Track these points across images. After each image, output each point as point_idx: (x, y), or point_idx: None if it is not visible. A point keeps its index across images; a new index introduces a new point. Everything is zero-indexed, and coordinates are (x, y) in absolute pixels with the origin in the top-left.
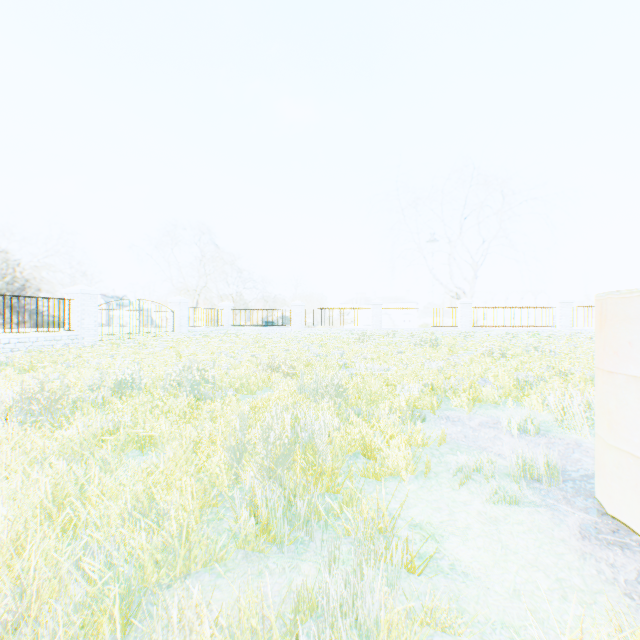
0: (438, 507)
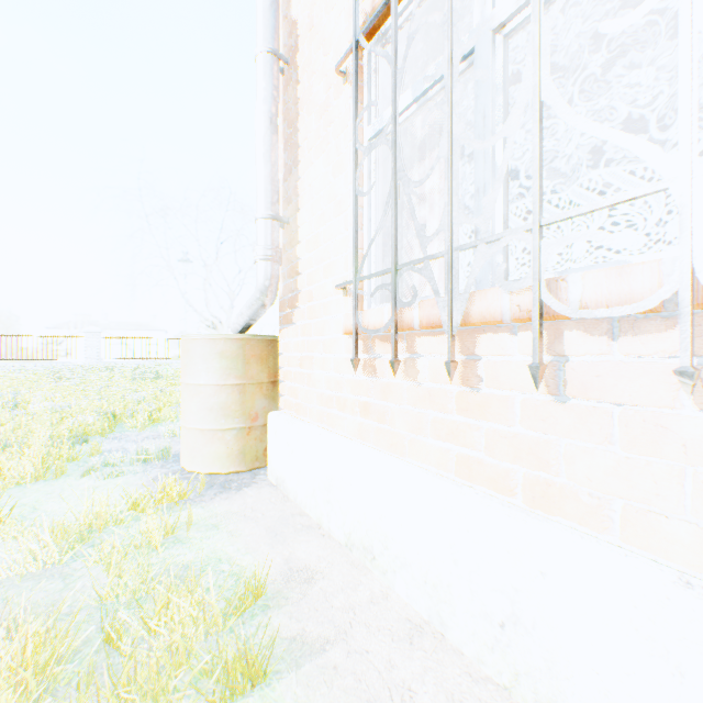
0: (54, 492)
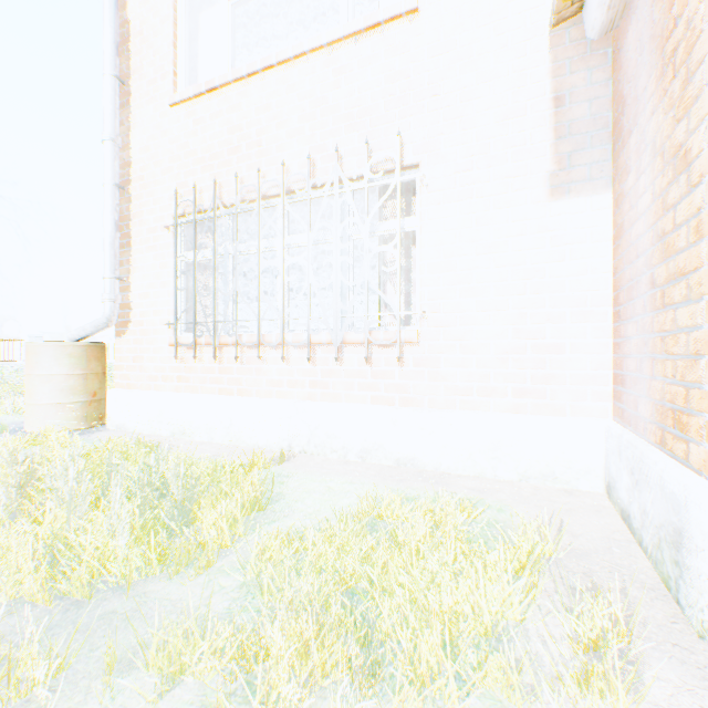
0: None
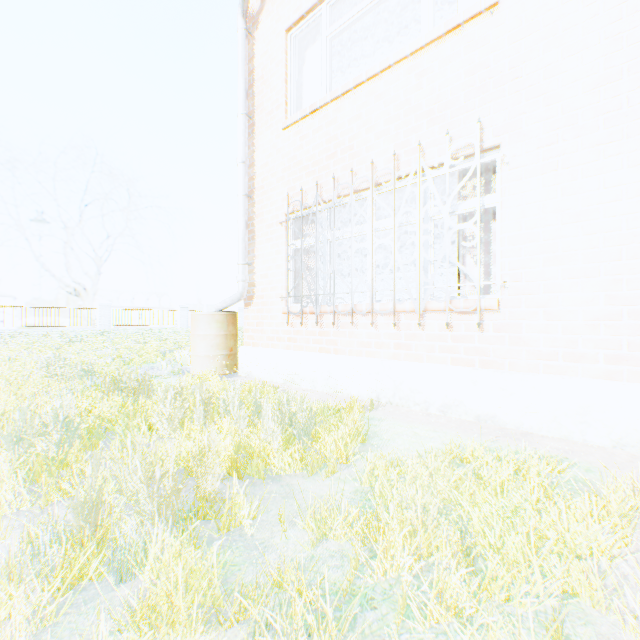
0: None
